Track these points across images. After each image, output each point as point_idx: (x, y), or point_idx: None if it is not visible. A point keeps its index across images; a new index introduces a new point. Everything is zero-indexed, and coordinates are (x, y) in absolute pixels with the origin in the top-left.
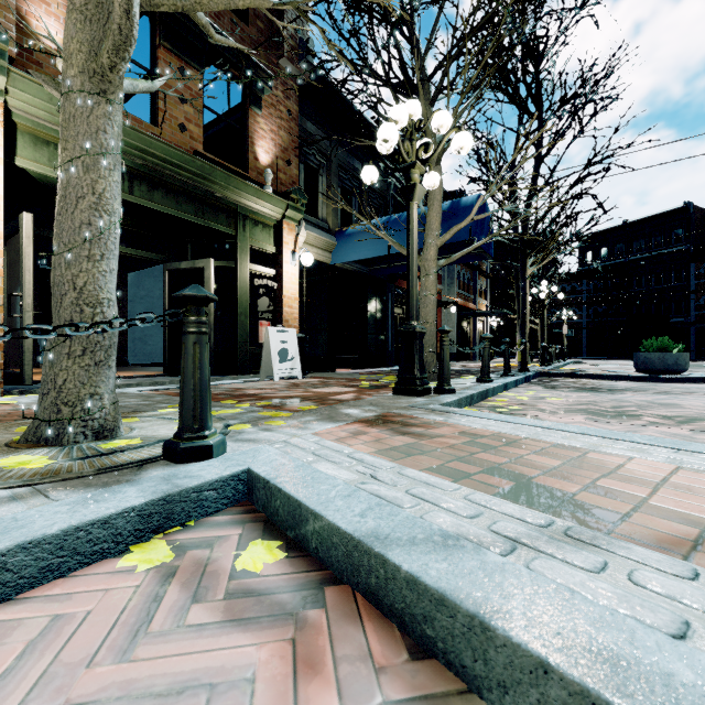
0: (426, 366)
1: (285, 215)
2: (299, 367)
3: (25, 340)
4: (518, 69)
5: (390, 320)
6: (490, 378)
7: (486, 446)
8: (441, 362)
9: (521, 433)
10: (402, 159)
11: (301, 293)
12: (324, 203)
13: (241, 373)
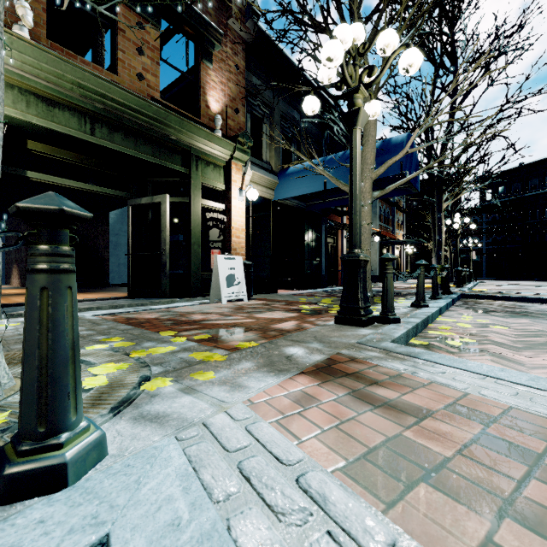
0: None
1: (233, 156)
2: (244, 290)
3: None
4: (436, 30)
5: (324, 248)
6: (425, 303)
7: (510, 443)
8: (384, 291)
9: (543, 409)
10: (345, 83)
11: (247, 225)
12: (267, 147)
13: (194, 296)
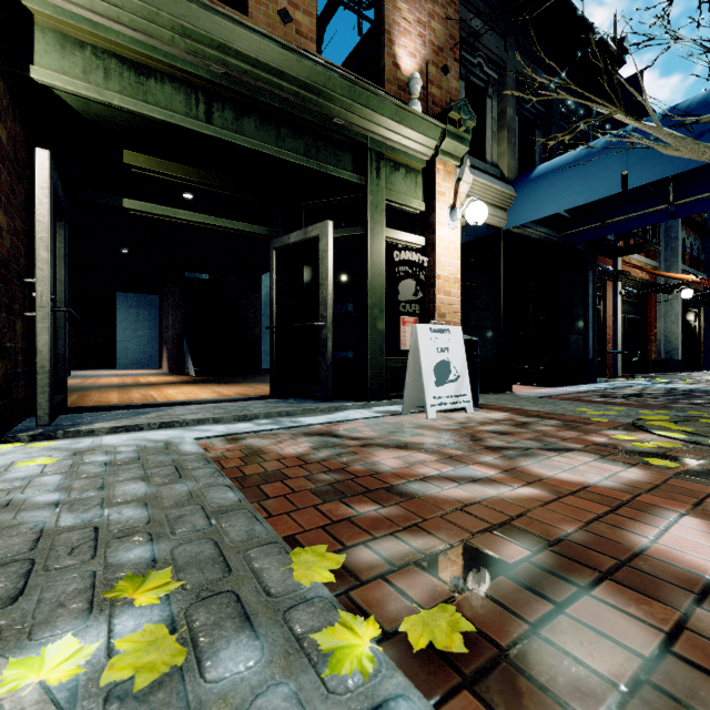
0: None
1: (440, 149)
2: (467, 392)
3: (38, 354)
4: None
5: (590, 311)
6: None
7: None
8: None
9: None
10: None
11: (461, 274)
12: (493, 139)
13: (374, 398)
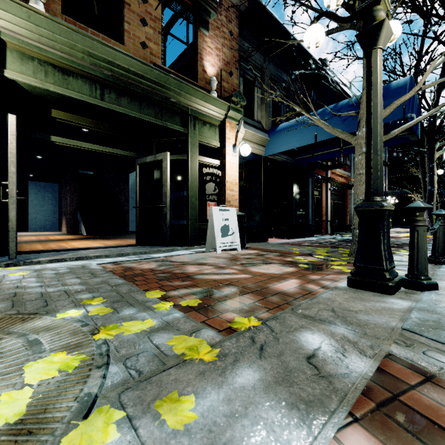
0: None
1: (228, 115)
2: (238, 240)
3: (10, 221)
4: None
5: (310, 199)
6: None
7: None
8: (414, 248)
9: None
10: None
11: (240, 179)
12: (258, 108)
13: (192, 245)
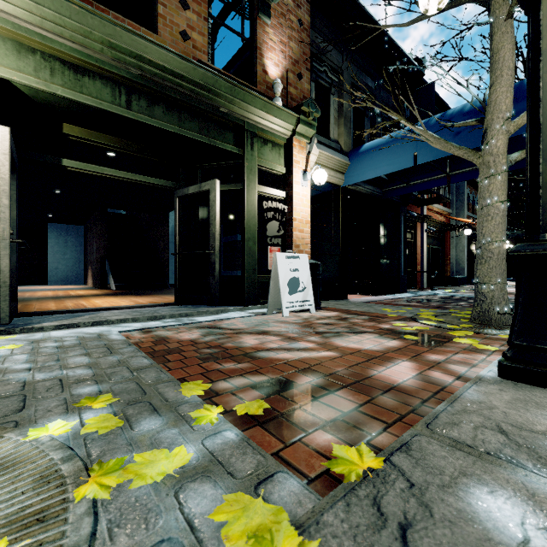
0: (493, 303)
1: (296, 131)
2: (311, 298)
3: (1, 273)
4: None
5: (403, 243)
6: None
7: None
8: None
9: None
10: None
11: (312, 217)
12: (335, 123)
13: (249, 304)
